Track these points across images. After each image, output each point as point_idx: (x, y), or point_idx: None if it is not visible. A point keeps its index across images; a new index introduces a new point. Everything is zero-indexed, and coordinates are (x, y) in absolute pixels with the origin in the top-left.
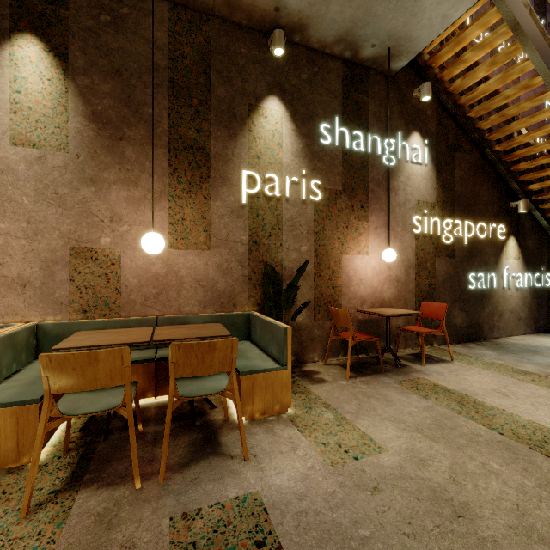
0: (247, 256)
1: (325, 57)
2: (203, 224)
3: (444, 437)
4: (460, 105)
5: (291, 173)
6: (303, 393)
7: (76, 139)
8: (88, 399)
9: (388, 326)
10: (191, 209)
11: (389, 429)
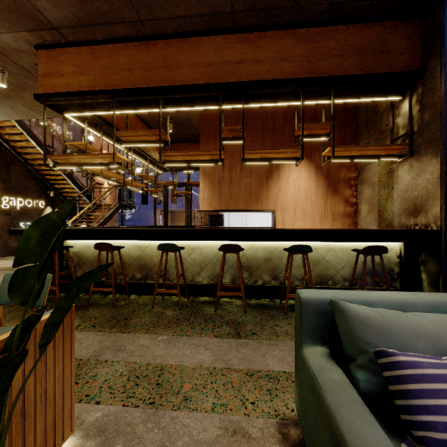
0: None
1: None
2: None
3: None
4: (12, 145)
5: None
6: None
7: None
8: None
9: None
10: None
11: None
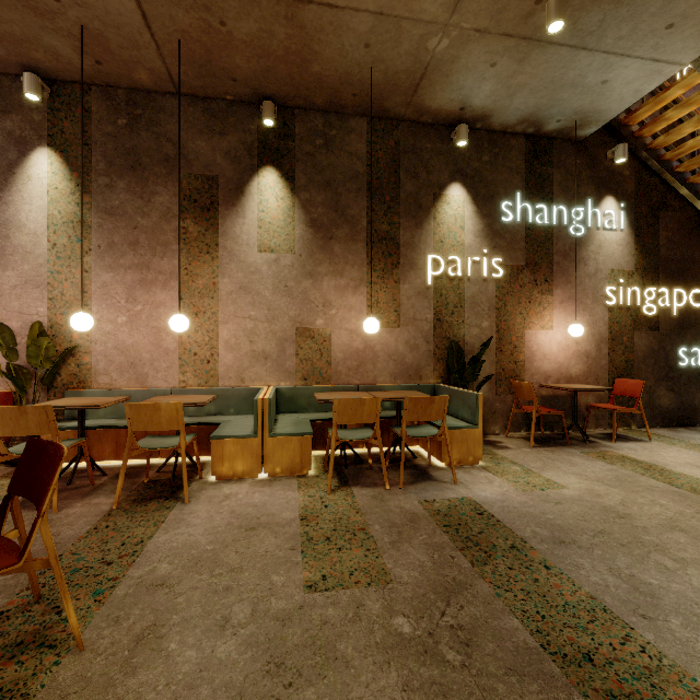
0: (431, 333)
1: (506, 136)
2: (394, 305)
3: (622, 486)
4: (665, 160)
5: (473, 253)
6: (490, 454)
7: (299, 243)
8: (347, 433)
9: (575, 402)
10: (384, 293)
11: (572, 478)
